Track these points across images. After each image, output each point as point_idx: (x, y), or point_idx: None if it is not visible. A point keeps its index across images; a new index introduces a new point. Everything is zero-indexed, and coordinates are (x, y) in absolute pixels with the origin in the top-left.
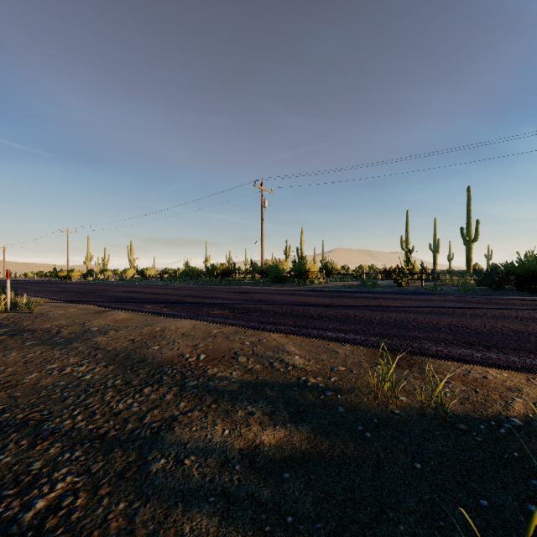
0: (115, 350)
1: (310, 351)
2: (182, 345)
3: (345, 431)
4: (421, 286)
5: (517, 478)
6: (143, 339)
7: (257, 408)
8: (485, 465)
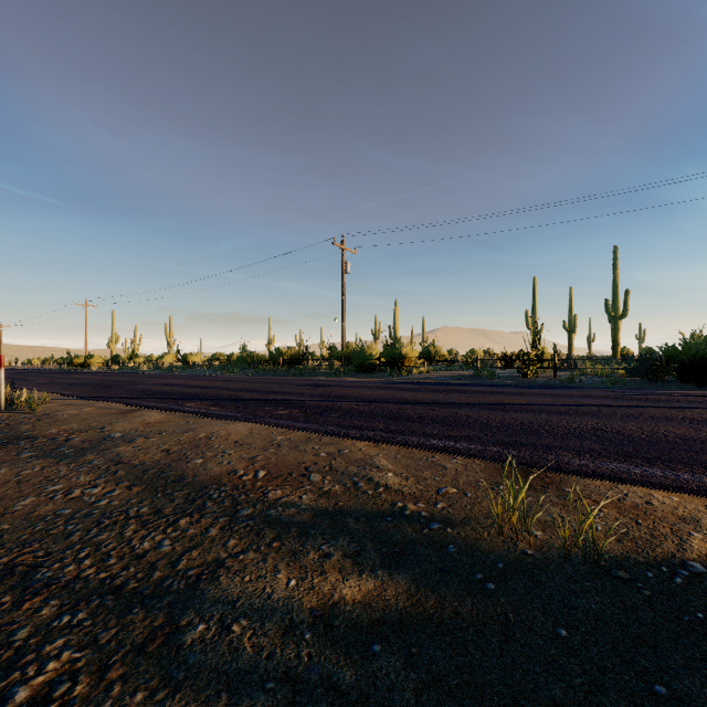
0: (143, 464)
1: (409, 465)
2: (234, 457)
3: (458, 581)
4: (554, 377)
5: (705, 652)
6: (181, 449)
7: (335, 547)
8: (658, 631)
